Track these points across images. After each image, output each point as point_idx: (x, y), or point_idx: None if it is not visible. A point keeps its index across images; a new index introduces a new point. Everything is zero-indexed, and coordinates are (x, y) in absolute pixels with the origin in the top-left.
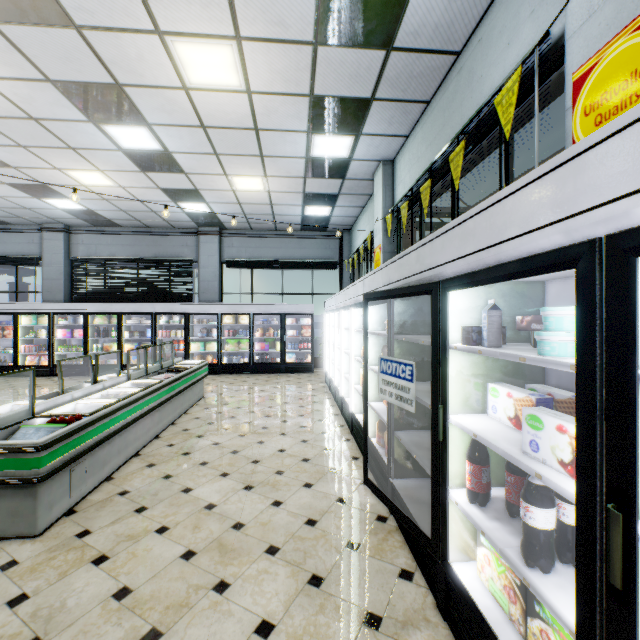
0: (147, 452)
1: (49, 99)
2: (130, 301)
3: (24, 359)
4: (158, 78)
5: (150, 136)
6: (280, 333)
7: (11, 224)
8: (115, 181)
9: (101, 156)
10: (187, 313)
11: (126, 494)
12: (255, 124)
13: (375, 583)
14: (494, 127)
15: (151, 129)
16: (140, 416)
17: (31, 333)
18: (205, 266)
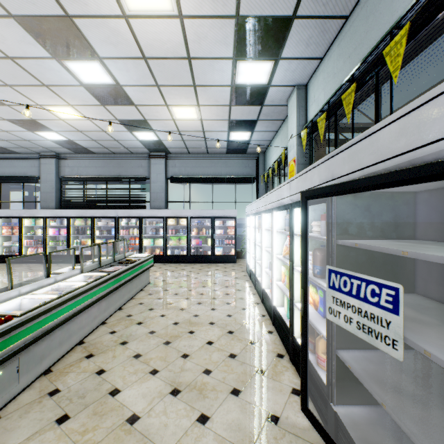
0: (90, 340)
1: (16, 36)
2: (101, 208)
3: (27, 250)
4: (100, 6)
5: (103, 70)
6: (210, 232)
7: (19, 153)
8: (83, 115)
9: (69, 92)
10: (141, 217)
11: (55, 394)
12: (188, 53)
13: None
14: (441, 9)
15: (103, 63)
16: (83, 308)
17: (31, 231)
18: (155, 181)
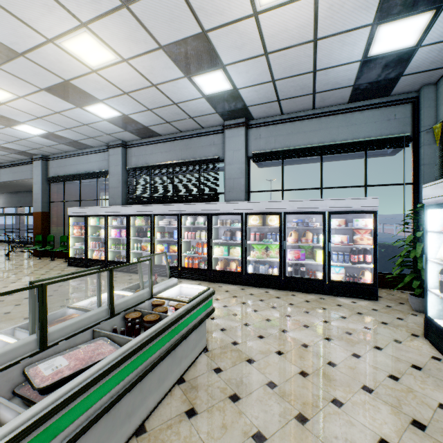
0: None
1: None
2: (166, 203)
3: (93, 253)
4: None
5: None
6: (322, 239)
7: (93, 147)
8: (112, 48)
9: None
10: (210, 213)
11: None
12: None
13: None
14: None
15: None
16: None
17: (97, 232)
18: (230, 162)
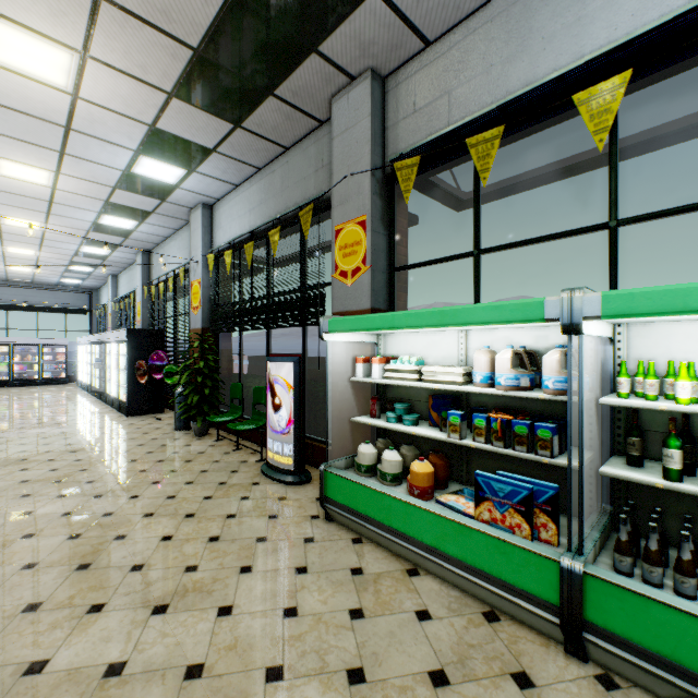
0: None
1: None
2: None
3: None
4: None
5: None
6: (39, 358)
7: None
8: None
9: None
10: None
11: None
12: (38, 260)
13: (92, 404)
14: None
15: None
16: None
17: None
18: None
